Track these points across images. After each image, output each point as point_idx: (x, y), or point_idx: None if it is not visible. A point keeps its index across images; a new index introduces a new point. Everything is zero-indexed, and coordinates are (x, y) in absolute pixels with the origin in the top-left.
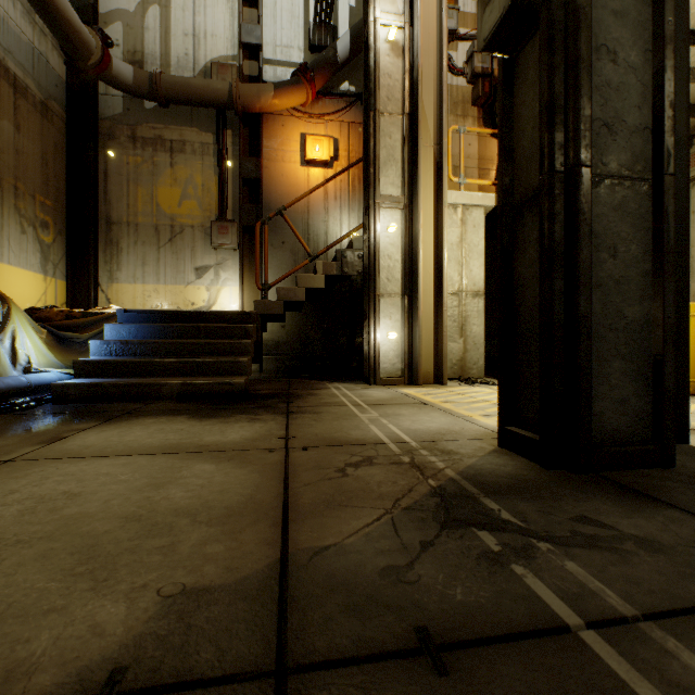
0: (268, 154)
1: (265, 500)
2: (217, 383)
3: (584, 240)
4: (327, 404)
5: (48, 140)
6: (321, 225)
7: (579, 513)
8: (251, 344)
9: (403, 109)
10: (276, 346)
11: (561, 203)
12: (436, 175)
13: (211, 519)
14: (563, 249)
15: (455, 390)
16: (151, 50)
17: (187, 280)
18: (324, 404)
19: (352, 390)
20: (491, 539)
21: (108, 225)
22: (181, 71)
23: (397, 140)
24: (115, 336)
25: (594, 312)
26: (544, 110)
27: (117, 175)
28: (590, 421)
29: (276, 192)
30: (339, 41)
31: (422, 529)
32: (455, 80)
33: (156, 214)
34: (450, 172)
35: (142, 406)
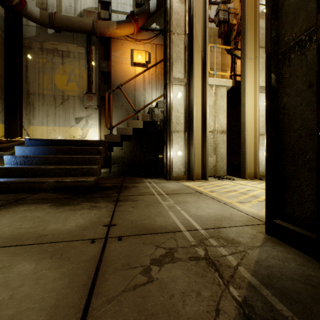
0: (114, 59)
1: None
2: (77, 181)
3: None
4: (142, 193)
5: None
6: (142, 96)
7: None
8: (100, 158)
9: (185, 31)
10: (118, 159)
11: None
12: (202, 67)
13: None
14: None
15: (214, 183)
16: (51, 3)
17: (71, 124)
18: (140, 194)
19: (157, 183)
20: None
21: (27, 95)
22: (68, 14)
23: (182, 48)
24: (22, 153)
25: None
26: None
27: (33, 68)
28: None
29: (118, 79)
30: (151, 1)
31: None
32: (210, 25)
33: (54, 89)
34: (208, 68)
35: (28, 196)
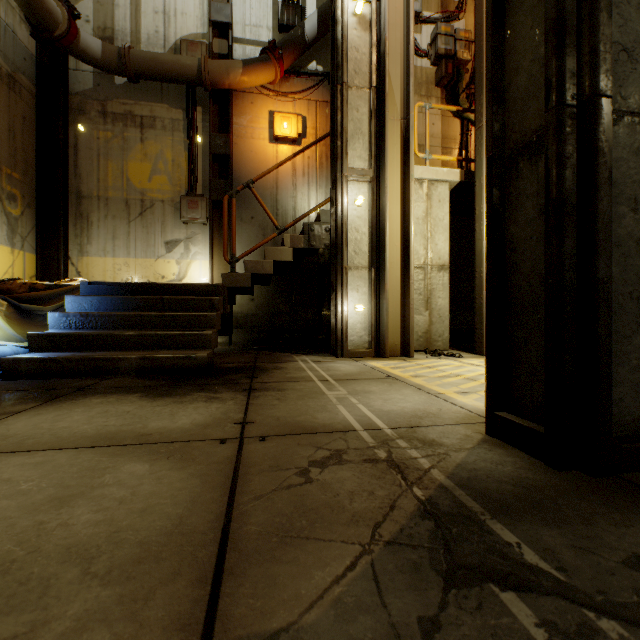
0: (238, 131)
1: (198, 527)
2: (179, 358)
3: (604, 188)
4: (293, 379)
5: (15, 113)
6: (290, 200)
7: (630, 550)
8: (216, 317)
9: (370, 82)
10: (245, 319)
11: (573, 144)
12: (402, 148)
13: (111, 569)
14: (575, 200)
15: (423, 363)
16: (121, 27)
17: (157, 254)
18: (289, 379)
19: (319, 363)
20: (525, 611)
21: (78, 199)
22: (152, 48)
23: (365, 114)
24: (77, 308)
25: (612, 277)
26: (552, 30)
27: (88, 149)
28: (611, 412)
29: (245, 168)
30: (307, 21)
31: (418, 588)
32: (419, 62)
33: (127, 188)
34: (415, 147)
35: (97, 382)
